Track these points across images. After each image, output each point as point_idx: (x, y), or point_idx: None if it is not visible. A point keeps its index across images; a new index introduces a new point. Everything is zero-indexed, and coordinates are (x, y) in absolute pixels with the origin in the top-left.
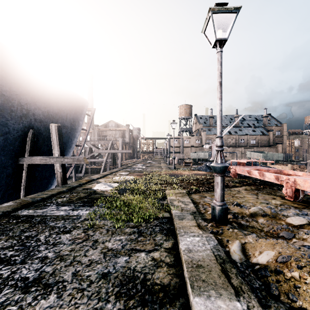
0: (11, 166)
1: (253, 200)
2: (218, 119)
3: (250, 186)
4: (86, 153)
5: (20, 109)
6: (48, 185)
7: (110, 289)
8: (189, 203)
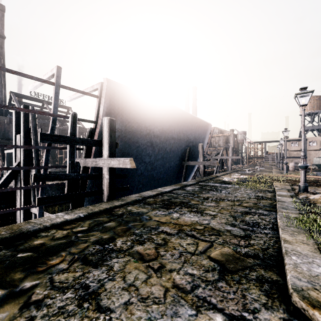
0: (179, 166)
1: None
2: (302, 143)
3: None
4: None
5: (186, 138)
6: (188, 179)
7: (251, 196)
8: (288, 187)
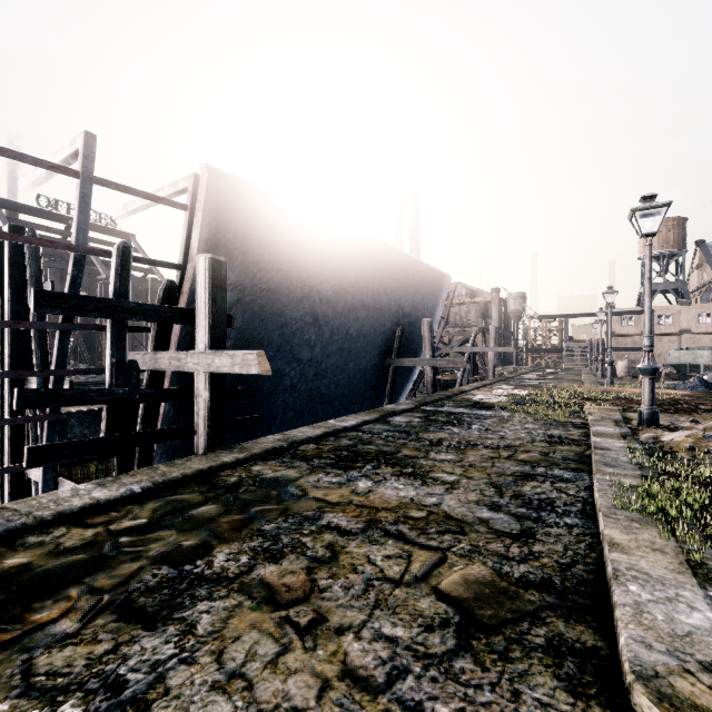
0: (379, 368)
1: None
2: (646, 318)
3: None
4: None
5: (395, 305)
6: (399, 397)
7: (536, 435)
8: (616, 415)
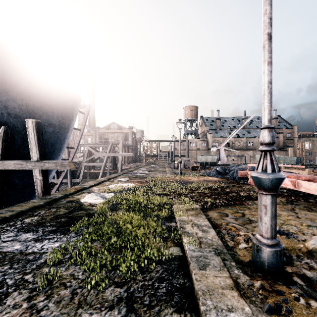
0: None
1: (295, 221)
2: (266, 97)
3: (277, 198)
4: (84, 157)
5: None
6: (34, 194)
7: None
8: (208, 228)
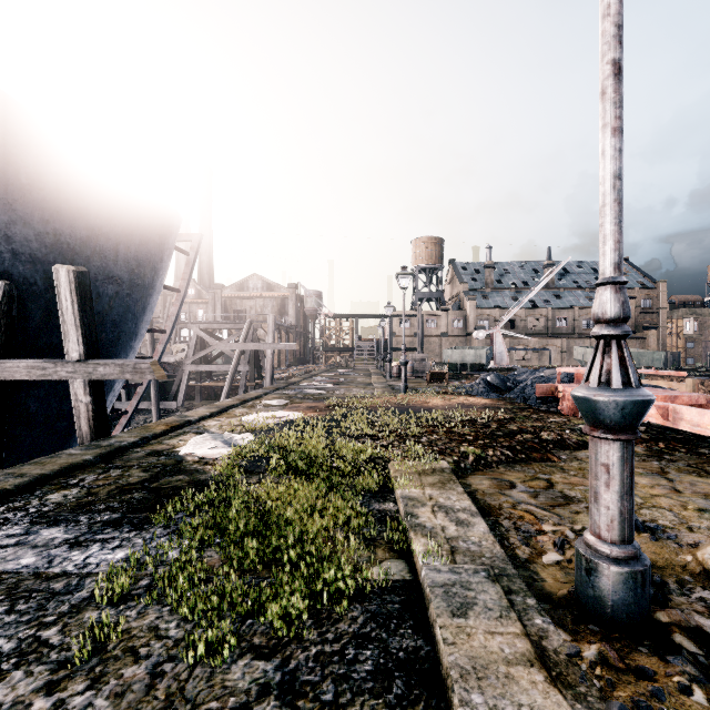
0: None
1: (669, 500)
2: (609, 211)
3: None
4: (189, 351)
5: None
6: (73, 436)
7: None
8: (471, 515)
